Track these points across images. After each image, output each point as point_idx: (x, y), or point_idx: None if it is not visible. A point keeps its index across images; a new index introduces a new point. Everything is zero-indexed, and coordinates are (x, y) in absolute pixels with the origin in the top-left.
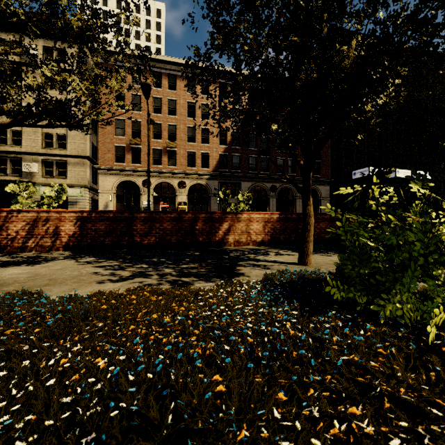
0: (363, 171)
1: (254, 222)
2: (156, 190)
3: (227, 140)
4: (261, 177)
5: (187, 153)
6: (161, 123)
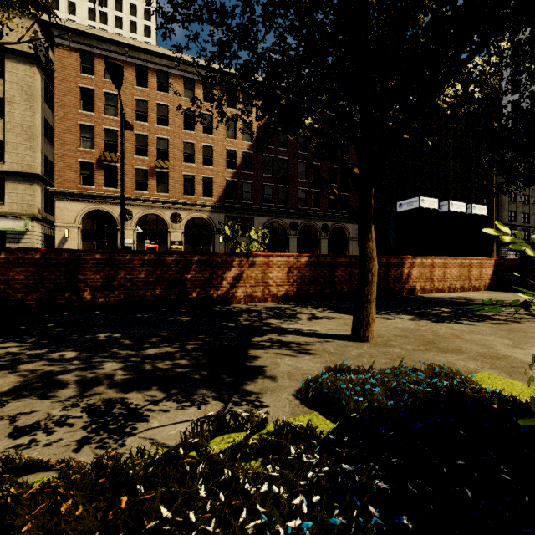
0: (411, 202)
1: (273, 267)
2: (142, 225)
3: (236, 163)
4: (278, 211)
5: (183, 176)
6: (147, 135)
